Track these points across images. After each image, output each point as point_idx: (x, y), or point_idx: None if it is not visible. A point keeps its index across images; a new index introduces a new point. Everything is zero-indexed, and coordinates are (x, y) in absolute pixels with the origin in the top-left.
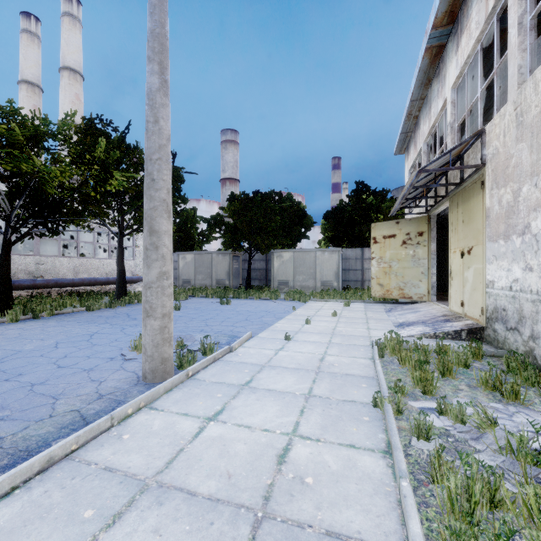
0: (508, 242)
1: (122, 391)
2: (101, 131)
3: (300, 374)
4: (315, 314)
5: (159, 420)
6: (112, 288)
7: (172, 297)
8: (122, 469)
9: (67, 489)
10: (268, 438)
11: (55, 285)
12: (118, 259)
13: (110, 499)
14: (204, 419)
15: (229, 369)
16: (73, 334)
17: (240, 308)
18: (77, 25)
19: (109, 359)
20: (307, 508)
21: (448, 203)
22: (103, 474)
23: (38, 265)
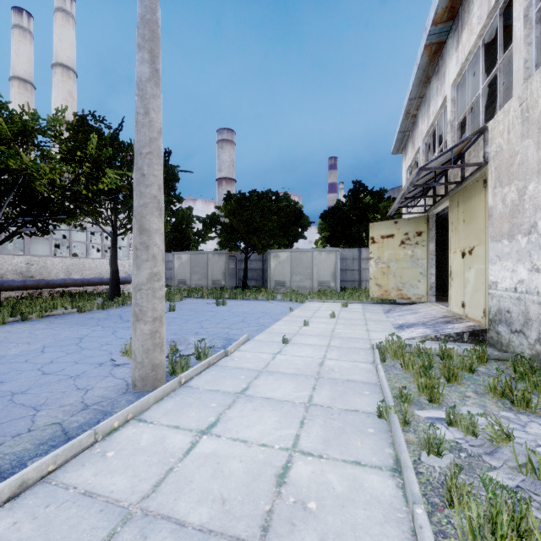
0: (513, 242)
1: (109, 401)
2: (93, 128)
3: (299, 380)
4: (313, 315)
5: (147, 434)
6: (105, 289)
7: (163, 299)
8: (104, 494)
9: (39, 519)
10: (266, 454)
11: (46, 285)
12: (112, 259)
13: (87, 531)
14: (197, 433)
15: (224, 375)
16: (61, 337)
17: (236, 309)
18: (70, 21)
19: (98, 365)
20: (310, 540)
21: (448, 202)
22: (82, 500)
23: (29, 265)
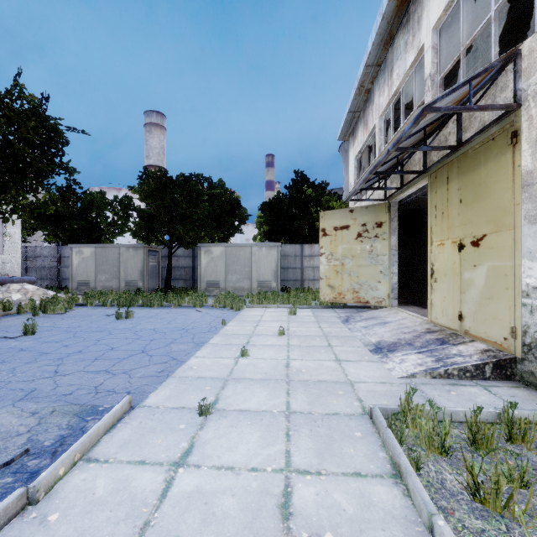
0: None
1: None
2: None
3: None
4: (254, 331)
5: None
6: None
7: None
8: None
9: None
10: None
11: None
12: None
13: None
14: None
15: None
16: None
17: (144, 324)
18: None
19: None
20: None
21: (422, 183)
22: None
23: None
